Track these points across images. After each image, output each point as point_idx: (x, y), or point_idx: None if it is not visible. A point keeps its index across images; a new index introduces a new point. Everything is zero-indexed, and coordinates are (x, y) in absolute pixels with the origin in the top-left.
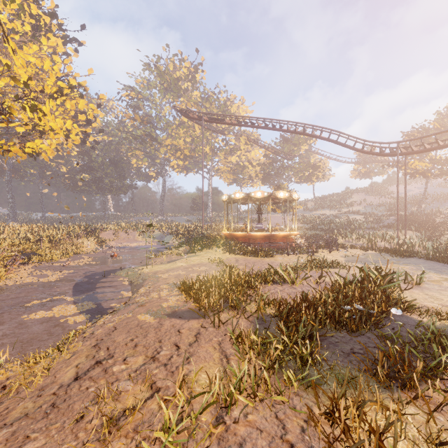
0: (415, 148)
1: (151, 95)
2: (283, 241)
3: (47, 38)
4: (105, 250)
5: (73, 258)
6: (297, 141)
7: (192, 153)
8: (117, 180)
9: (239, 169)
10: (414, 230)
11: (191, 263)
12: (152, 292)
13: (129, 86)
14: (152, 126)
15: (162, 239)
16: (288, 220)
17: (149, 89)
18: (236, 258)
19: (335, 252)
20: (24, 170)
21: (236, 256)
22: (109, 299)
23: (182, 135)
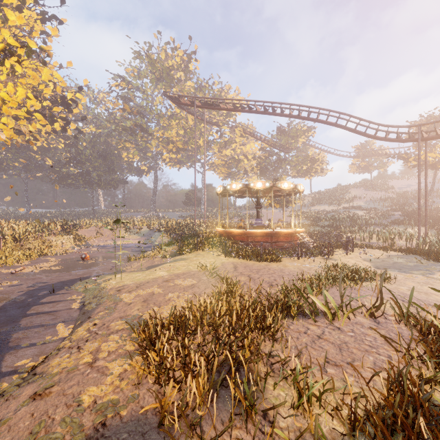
0: (439, 132)
1: (142, 85)
2: (287, 240)
3: (20, 12)
4: (81, 249)
5: (35, 261)
6: (295, 133)
7: (185, 146)
8: (106, 174)
9: (233, 162)
10: (428, 227)
11: (174, 272)
12: (90, 341)
13: (118, 75)
14: (142, 116)
15: (150, 237)
16: (286, 215)
17: (140, 79)
18: (234, 263)
19: (352, 253)
20: (7, 163)
21: (233, 260)
22: (25, 346)
23: (174, 127)
